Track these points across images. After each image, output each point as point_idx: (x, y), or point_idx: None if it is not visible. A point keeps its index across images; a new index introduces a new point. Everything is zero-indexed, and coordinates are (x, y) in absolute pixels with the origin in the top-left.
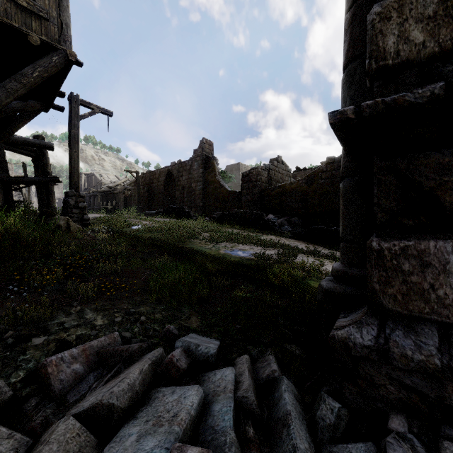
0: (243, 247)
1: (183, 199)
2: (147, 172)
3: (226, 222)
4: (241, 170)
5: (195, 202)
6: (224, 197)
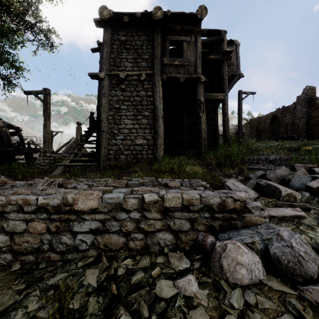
0: None
1: (286, 132)
2: (256, 118)
3: None
4: None
5: (298, 133)
6: None
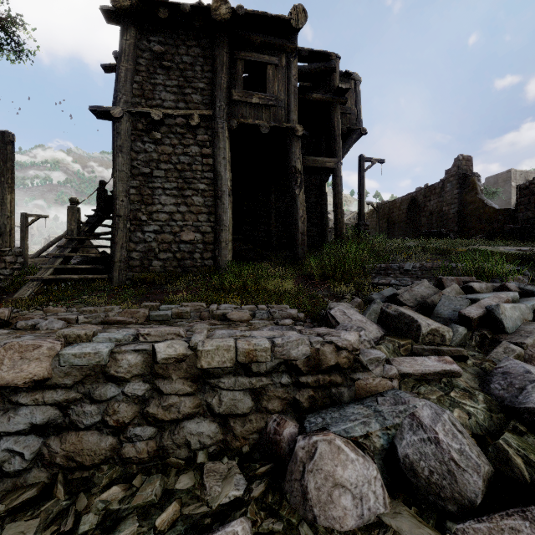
0: (523, 248)
1: (431, 226)
2: (386, 202)
3: (499, 238)
4: (514, 179)
5: (447, 227)
6: (489, 217)
